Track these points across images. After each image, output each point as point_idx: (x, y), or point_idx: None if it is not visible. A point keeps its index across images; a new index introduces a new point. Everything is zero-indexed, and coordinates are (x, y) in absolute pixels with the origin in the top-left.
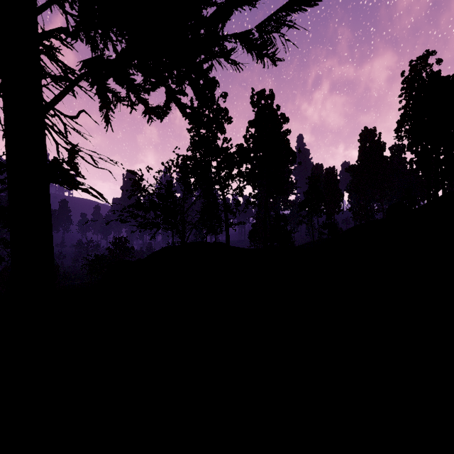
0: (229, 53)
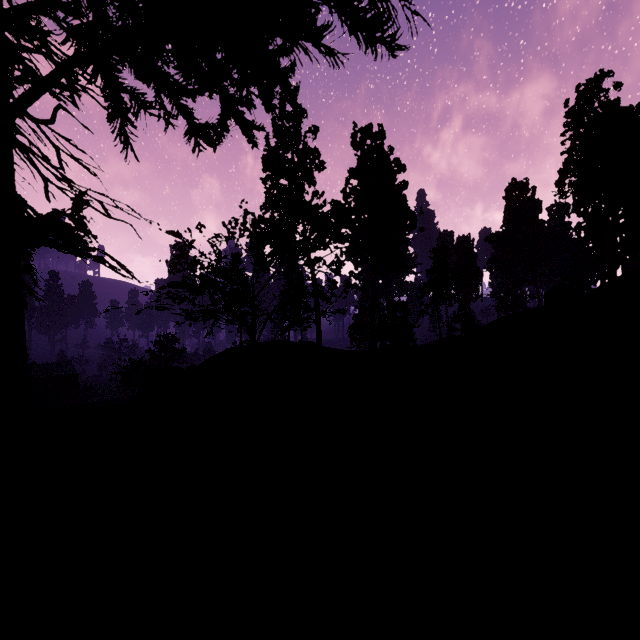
0: (321, 34)
